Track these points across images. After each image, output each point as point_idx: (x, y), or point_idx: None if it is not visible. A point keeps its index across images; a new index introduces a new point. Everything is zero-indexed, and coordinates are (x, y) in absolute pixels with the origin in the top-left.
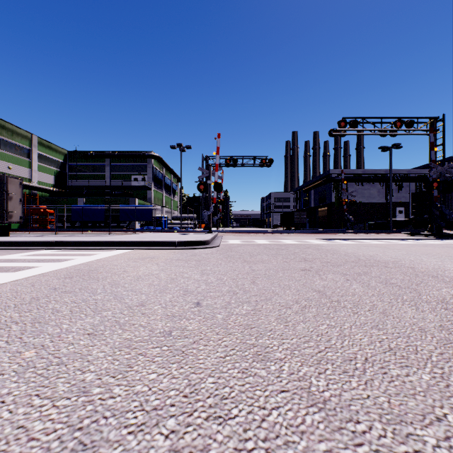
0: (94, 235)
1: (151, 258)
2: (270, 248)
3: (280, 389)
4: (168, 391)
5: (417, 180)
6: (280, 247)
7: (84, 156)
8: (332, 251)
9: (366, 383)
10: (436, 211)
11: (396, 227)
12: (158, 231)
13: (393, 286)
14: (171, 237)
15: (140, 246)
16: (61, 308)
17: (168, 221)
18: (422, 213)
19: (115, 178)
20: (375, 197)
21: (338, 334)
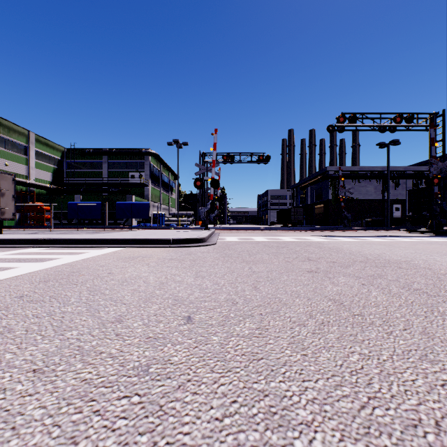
0: (89, 232)
1: (142, 257)
2: (270, 246)
3: None
4: None
5: (414, 177)
6: (280, 245)
7: (81, 153)
8: (335, 249)
9: None
10: (436, 208)
11: (393, 224)
12: (154, 228)
13: (420, 293)
14: (167, 234)
15: (133, 244)
16: (15, 326)
17: (165, 218)
18: (421, 210)
19: (112, 175)
20: (372, 194)
21: (379, 371)
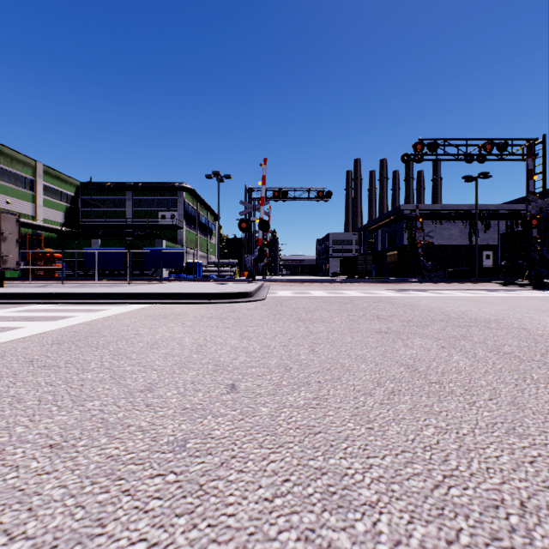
0: (110, 285)
1: (175, 315)
2: (331, 302)
3: None
4: None
5: (508, 218)
6: (343, 300)
7: (100, 188)
8: (410, 306)
9: None
10: (535, 256)
11: (483, 275)
12: (189, 279)
13: (511, 357)
14: (205, 287)
15: (164, 299)
16: (26, 396)
17: (203, 267)
18: (516, 258)
19: (138, 215)
20: (456, 238)
21: (457, 446)
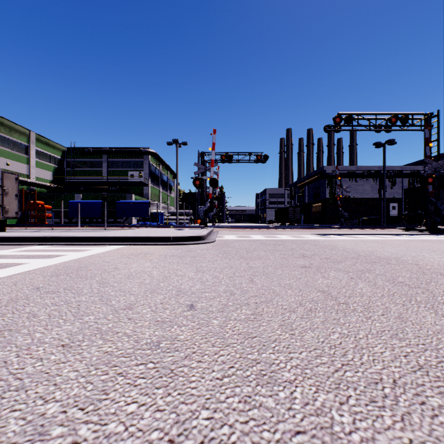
0: (90, 230)
1: (144, 254)
2: (267, 244)
3: (294, 429)
4: (149, 433)
5: (410, 176)
6: (277, 242)
7: (82, 152)
8: (330, 247)
9: (403, 420)
10: (431, 207)
11: (390, 222)
12: (154, 226)
13: (402, 285)
14: (167, 232)
15: (135, 242)
16: (38, 312)
17: (164, 216)
18: (416, 208)
19: (112, 174)
20: (369, 192)
21: (354, 346)
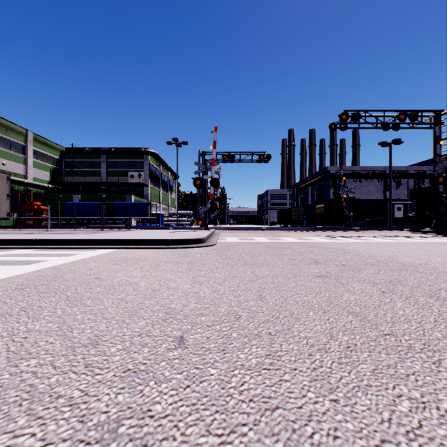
0: (86, 232)
1: (136, 260)
2: (272, 247)
3: None
4: None
5: (415, 177)
6: (282, 245)
7: (80, 152)
8: (341, 251)
9: None
10: (441, 208)
11: (395, 224)
12: (153, 228)
13: None
14: (165, 234)
15: (129, 245)
16: None
17: (165, 218)
18: (424, 209)
19: (111, 175)
20: (373, 193)
21: (446, 432)
